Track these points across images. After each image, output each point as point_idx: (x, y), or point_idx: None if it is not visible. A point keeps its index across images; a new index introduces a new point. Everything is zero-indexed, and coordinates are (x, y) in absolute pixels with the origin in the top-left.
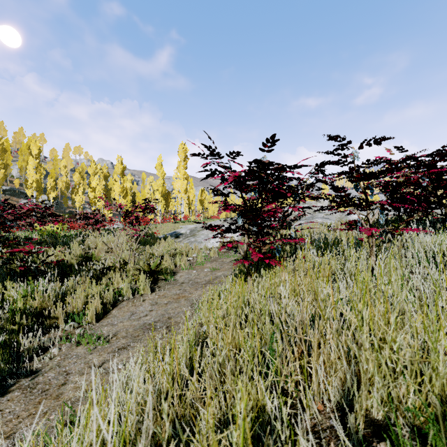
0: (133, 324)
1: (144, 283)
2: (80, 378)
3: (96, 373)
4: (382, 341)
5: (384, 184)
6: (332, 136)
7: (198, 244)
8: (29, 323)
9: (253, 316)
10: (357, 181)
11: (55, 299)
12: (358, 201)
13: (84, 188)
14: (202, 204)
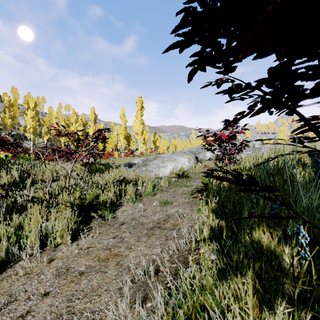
0: None
1: (63, 226)
2: None
3: None
4: None
5: None
6: None
7: (149, 173)
8: None
9: None
10: None
11: None
12: None
13: None
14: (154, 144)
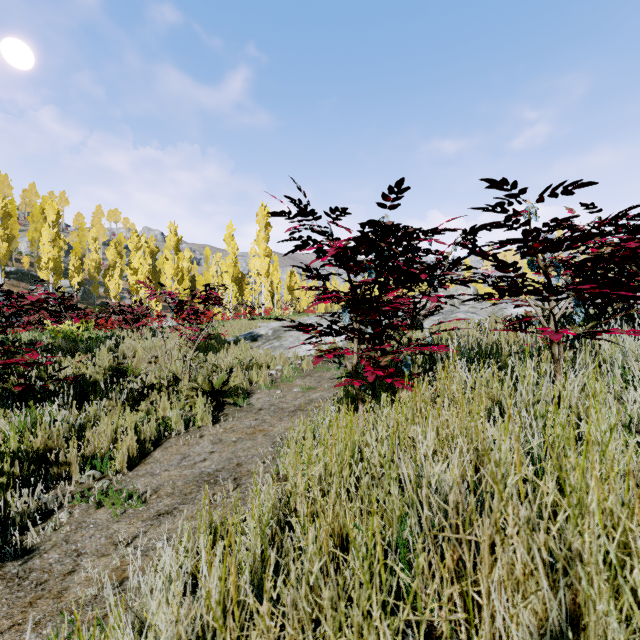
0: (184, 474)
1: (203, 409)
2: (98, 562)
3: (123, 554)
4: (621, 552)
5: (562, 262)
6: (494, 182)
7: (285, 351)
8: (26, 472)
9: (369, 480)
10: (534, 255)
11: (69, 435)
12: (533, 286)
13: (123, 269)
14: (291, 292)
